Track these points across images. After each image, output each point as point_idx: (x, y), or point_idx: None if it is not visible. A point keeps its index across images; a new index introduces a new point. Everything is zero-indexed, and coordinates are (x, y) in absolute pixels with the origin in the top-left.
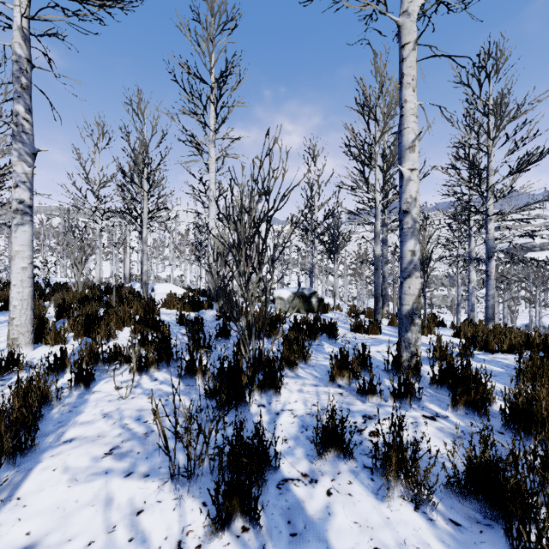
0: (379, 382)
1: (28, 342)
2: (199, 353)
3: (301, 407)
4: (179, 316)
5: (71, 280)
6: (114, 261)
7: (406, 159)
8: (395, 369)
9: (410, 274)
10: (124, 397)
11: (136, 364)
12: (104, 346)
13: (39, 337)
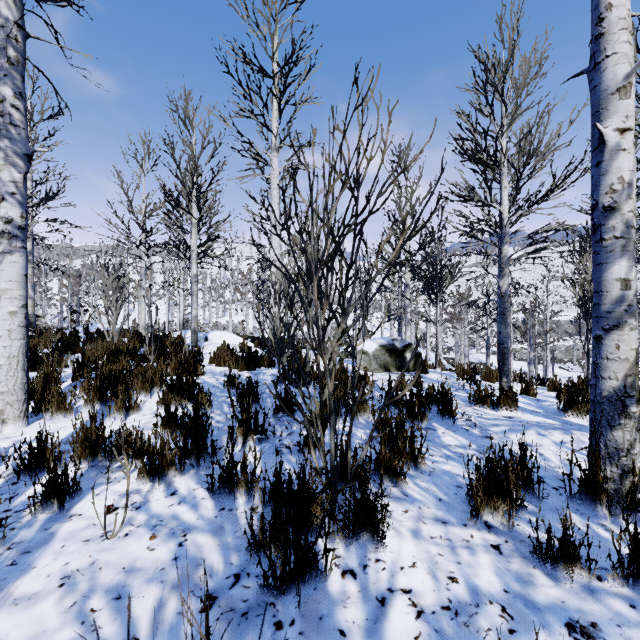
0: (587, 540)
1: (18, 416)
2: (248, 441)
3: (427, 582)
4: (228, 379)
5: (117, 326)
6: (167, 304)
7: (610, 111)
8: (585, 493)
9: (619, 323)
10: (111, 535)
11: (146, 464)
12: (119, 423)
13: (40, 407)
